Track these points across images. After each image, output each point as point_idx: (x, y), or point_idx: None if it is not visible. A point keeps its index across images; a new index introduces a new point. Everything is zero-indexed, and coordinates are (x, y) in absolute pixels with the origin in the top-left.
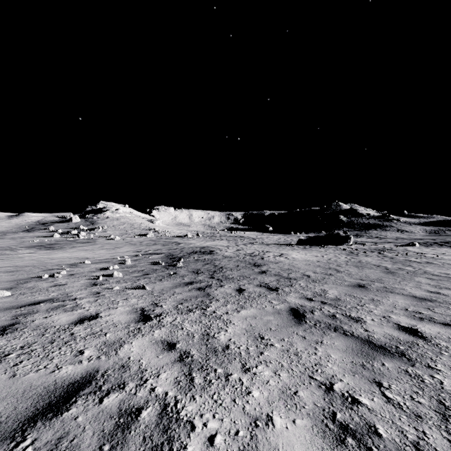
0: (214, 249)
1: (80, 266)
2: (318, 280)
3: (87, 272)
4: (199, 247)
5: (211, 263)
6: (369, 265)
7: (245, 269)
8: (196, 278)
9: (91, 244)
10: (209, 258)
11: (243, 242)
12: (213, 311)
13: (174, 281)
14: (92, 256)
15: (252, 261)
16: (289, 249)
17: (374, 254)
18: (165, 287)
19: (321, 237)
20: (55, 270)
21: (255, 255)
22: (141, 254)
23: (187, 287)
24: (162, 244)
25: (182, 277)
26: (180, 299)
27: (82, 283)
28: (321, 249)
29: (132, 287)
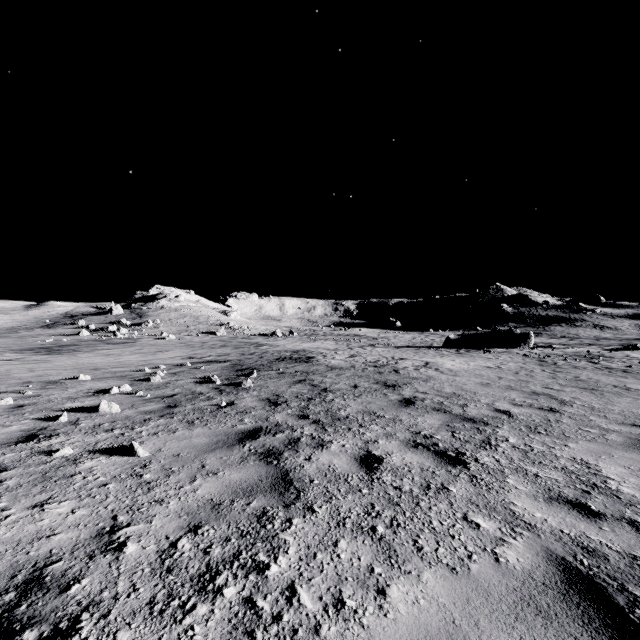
0: (314, 353)
1: (65, 384)
2: (540, 425)
3: (59, 399)
4: (291, 351)
5: (305, 380)
6: (606, 386)
7: (370, 394)
8: (270, 418)
9: (126, 345)
10: (304, 371)
11: (359, 344)
12: (289, 584)
13: (218, 427)
14: (107, 366)
15: (380, 377)
16: (434, 354)
17: (586, 364)
18: (188, 446)
19: (482, 336)
20: (0, 396)
21: (382, 365)
22: (193, 361)
23: (240, 449)
24: (234, 345)
25: (242, 414)
26: (200, 504)
27: (6, 433)
28: (487, 354)
29: (107, 448)
